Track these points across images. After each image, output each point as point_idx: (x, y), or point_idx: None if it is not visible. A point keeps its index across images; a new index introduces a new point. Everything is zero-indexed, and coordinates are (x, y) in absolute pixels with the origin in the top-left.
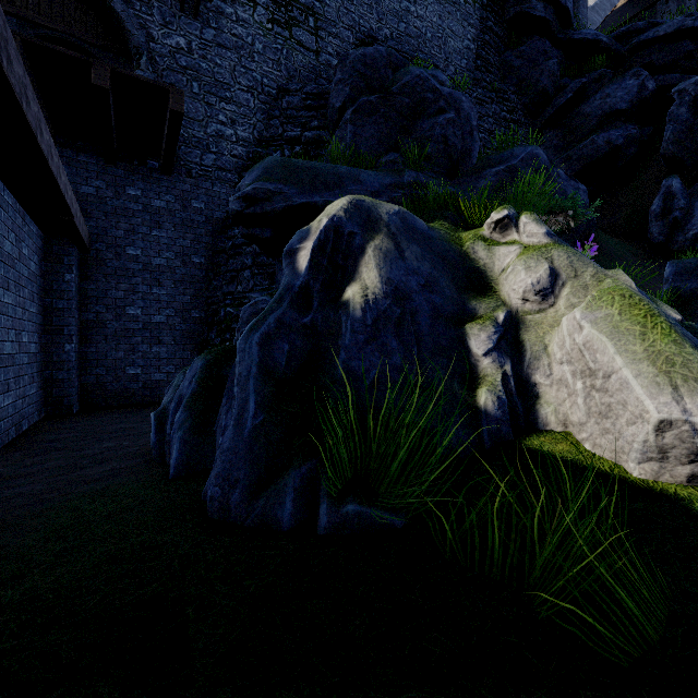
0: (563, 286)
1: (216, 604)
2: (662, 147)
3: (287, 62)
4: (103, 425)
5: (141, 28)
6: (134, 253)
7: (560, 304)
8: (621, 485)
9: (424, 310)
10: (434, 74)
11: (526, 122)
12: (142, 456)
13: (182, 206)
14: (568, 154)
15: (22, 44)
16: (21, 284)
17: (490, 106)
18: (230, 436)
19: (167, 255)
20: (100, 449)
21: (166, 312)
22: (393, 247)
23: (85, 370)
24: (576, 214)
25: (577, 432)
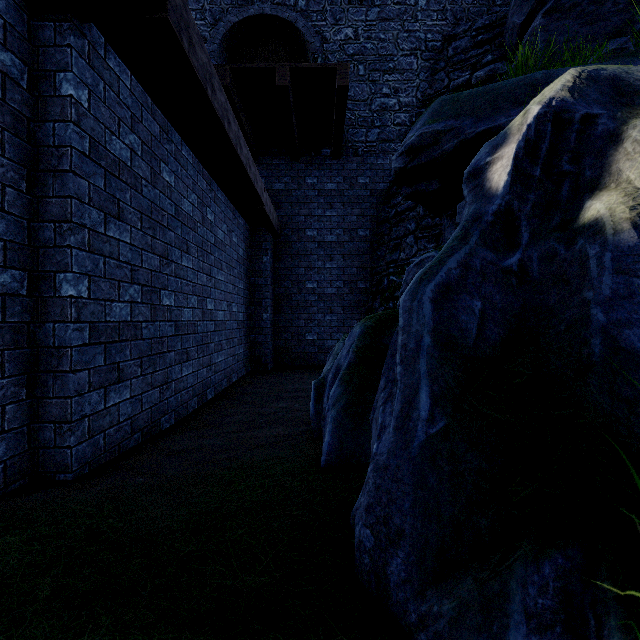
0: None
1: None
2: None
3: (453, 6)
4: (284, 384)
5: (316, 35)
6: (311, 234)
7: None
8: None
9: None
10: None
11: None
12: (304, 424)
13: (350, 185)
14: None
15: (231, 73)
16: (231, 265)
17: None
18: (389, 446)
19: (337, 232)
20: (275, 409)
21: (336, 284)
22: None
23: (277, 335)
24: None
25: None
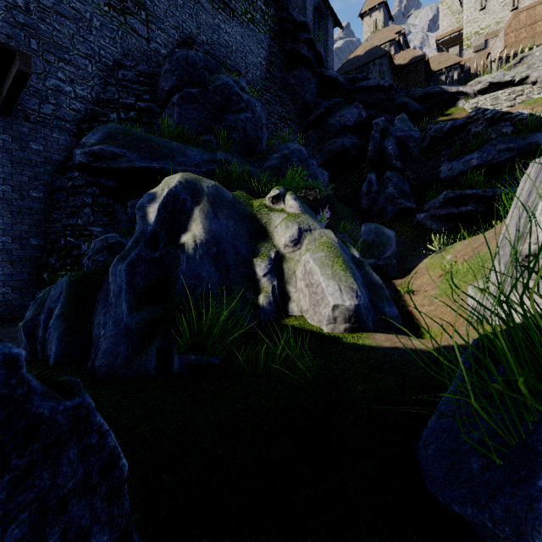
0: (305, 238)
1: (124, 405)
2: (368, 154)
3: (122, 42)
4: None
5: None
6: None
7: (303, 249)
8: (318, 336)
9: (230, 250)
10: (238, 81)
11: (297, 122)
12: None
13: (20, 146)
14: (321, 147)
15: None
16: None
17: (275, 106)
18: (111, 328)
19: (3, 188)
20: None
21: (2, 239)
22: (211, 209)
23: None
24: (321, 191)
25: (306, 315)
